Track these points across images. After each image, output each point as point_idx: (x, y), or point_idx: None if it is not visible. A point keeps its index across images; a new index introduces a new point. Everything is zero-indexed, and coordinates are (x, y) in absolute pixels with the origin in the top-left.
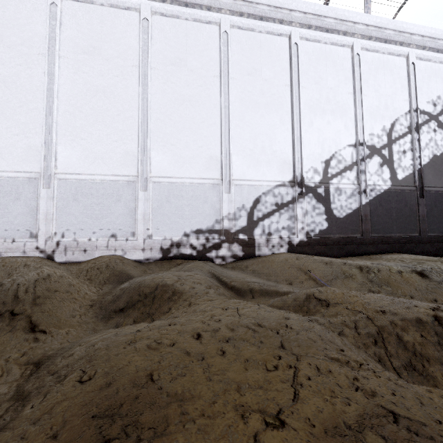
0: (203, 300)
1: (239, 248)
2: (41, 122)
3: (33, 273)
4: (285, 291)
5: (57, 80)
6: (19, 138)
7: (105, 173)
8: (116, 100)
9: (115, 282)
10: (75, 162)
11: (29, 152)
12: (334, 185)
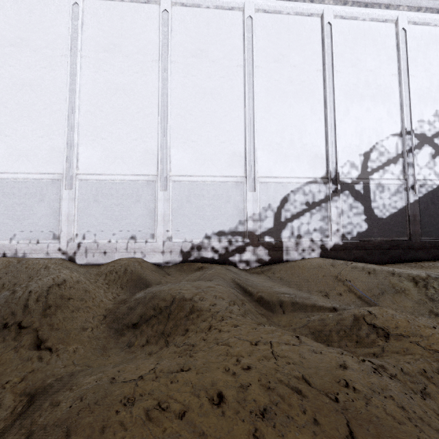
0: (226, 324)
1: (265, 251)
2: (64, 123)
3: (48, 278)
4: (322, 306)
5: (79, 80)
6: (44, 140)
7: (125, 173)
8: (136, 97)
9: (132, 288)
10: (96, 162)
11: (52, 154)
12: (375, 180)
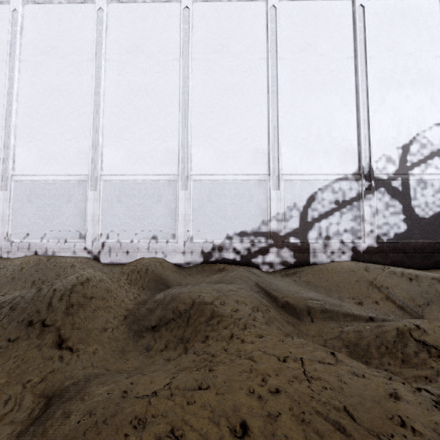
0: (250, 333)
1: (290, 253)
2: (90, 125)
3: (73, 277)
4: (355, 315)
5: (103, 83)
6: (71, 143)
7: (147, 173)
8: (157, 96)
9: (153, 289)
10: (119, 163)
11: (79, 156)
12: (416, 176)
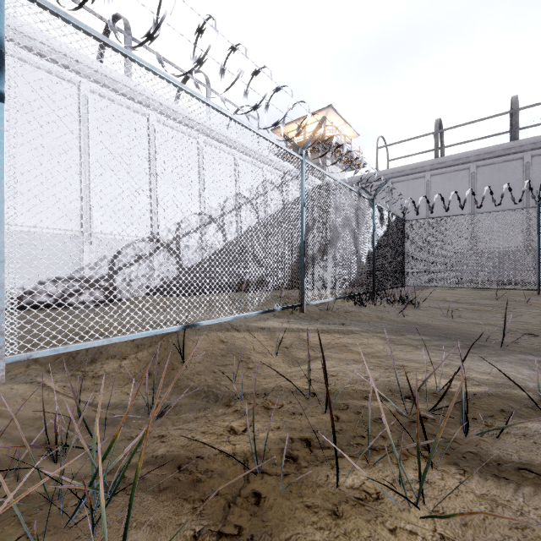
0: None
1: (101, 293)
2: None
3: None
4: None
5: None
6: None
7: None
8: None
9: None
10: None
11: None
12: (184, 242)
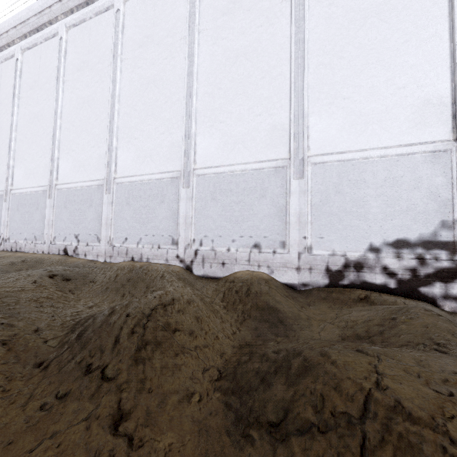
0: None
1: None
2: (182, 113)
3: (155, 295)
4: None
5: (197, 60)
6: (164, 137)
7: (246, 161)
8: (260, 58)
9: (258, 321)
10: (214, 152)
11: (172, 150)
12: None
